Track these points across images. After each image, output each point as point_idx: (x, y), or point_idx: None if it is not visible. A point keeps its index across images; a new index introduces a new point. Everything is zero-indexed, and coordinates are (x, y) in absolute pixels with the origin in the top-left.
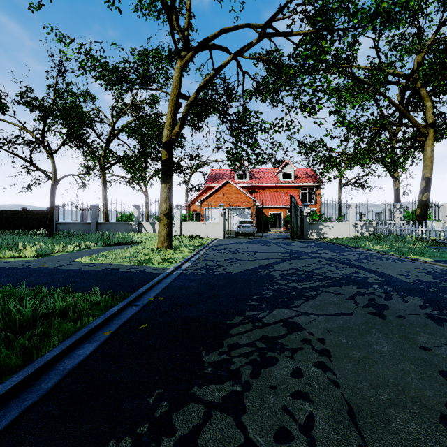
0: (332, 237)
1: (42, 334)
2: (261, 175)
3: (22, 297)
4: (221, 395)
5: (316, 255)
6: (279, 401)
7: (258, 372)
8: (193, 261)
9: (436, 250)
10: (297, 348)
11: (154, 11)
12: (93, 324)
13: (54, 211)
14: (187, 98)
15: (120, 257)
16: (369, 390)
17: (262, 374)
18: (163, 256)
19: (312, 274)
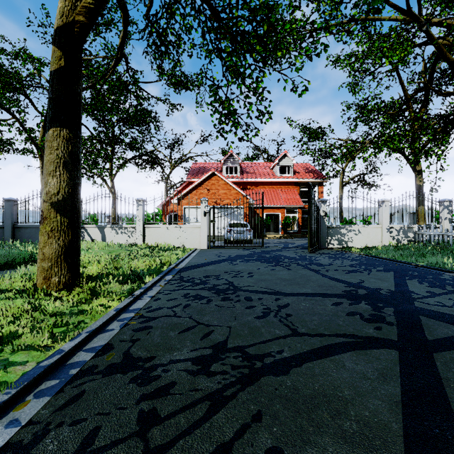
0: (359, 245)
1: None
2: (254, 169)
3: None
4: None
5: (449, 313)
6: None
7: None
8: (65, 381)
9: None
10: None
11: None
12: None
13: None
14: None
15: None
16: None
17: None
18: None
19: None
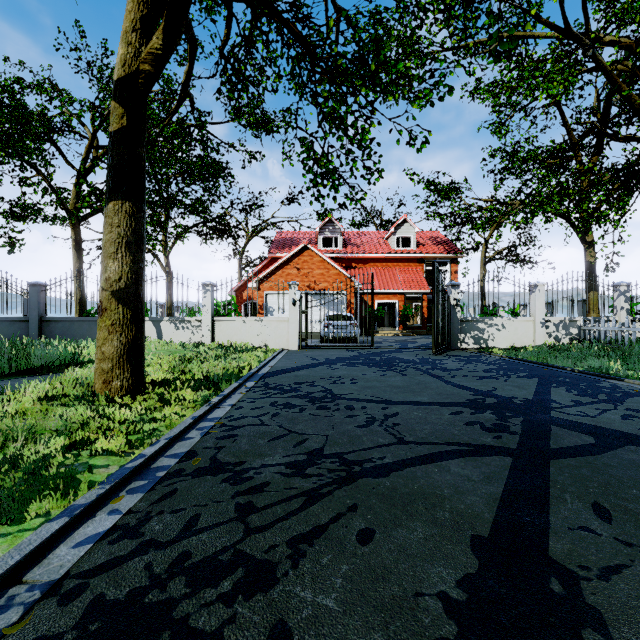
0: (503, 345)
1: None
2: (361, 241)
3: None
4: None
5: (588, 423)
6: None
7: None
8: (155, 481)
9: None
10: None
11: None
12: None
13: None
14: None
15: None
16: None
17: None
18: (31, 456)
19: None
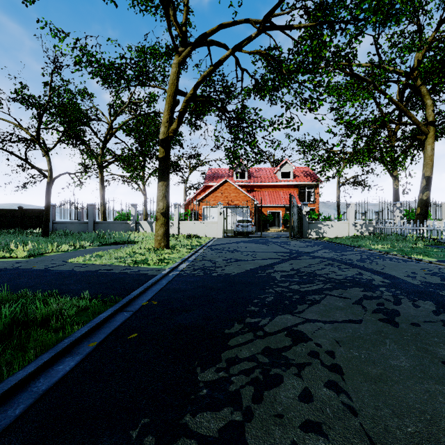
0: (332, 236)
1: (16, 347)
2: (260, 174)
3: (3, 303)
4: (217, 427)
5: (317, 255)
6: (286, 435)
7: (260, 395)
8: (191, 261)
9: (439, 250)
10: (304, 364)
11: (151, 6)
12: (77, 334)
13: (51, 210)
14: (185, 95)
15: (115, 257)
16: (392, 420)
17: (266, 398)
18: (159, 256)
19: (314, 275)
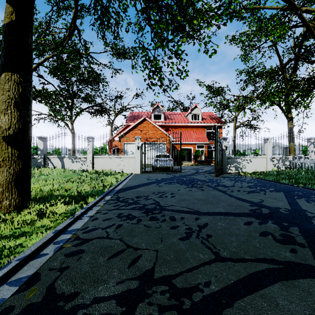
0: (250, 171)
1: None
2: (173, 117)
3: None
4: None
5: None
6: None
7: None
8: None
9: None
10: None
11: None
12: None
13: None
14: None
15: None
16: None
17: None
18: None
19: None
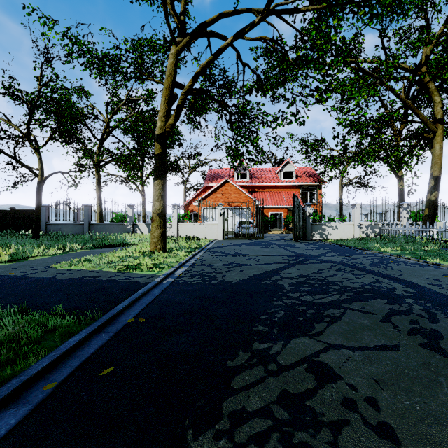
0: (336, 238)
1: None
2: (261, 174)
3: None
4: None
5: (325, 259)
6: None
7: None
8: (188, 266)
9: None
10: (339, 422)
11: None
12: (32, 370)
13: (44, 211)
14: (183, 87)
15: (105, 262)
16: None
17: None
18: (154, 261)
19: (327, 283)
